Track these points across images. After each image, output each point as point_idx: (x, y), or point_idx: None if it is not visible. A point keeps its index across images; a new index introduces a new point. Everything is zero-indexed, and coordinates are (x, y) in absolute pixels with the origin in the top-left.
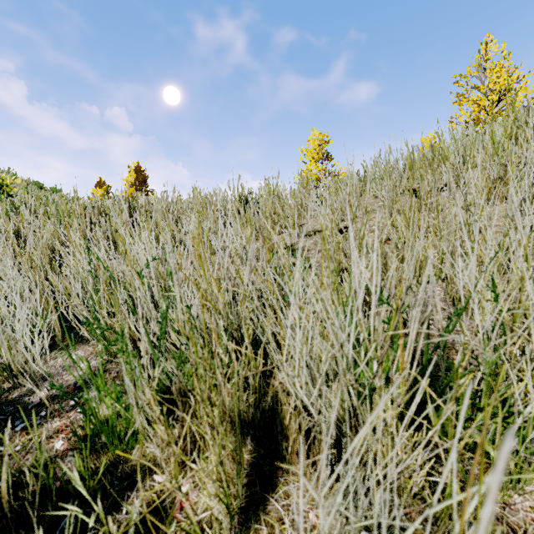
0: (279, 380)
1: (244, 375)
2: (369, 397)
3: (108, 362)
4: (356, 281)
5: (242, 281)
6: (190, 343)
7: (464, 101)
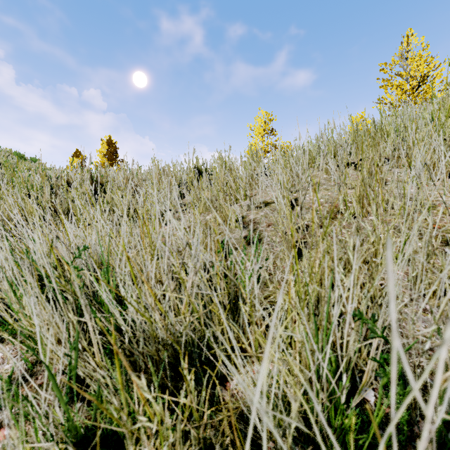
0: (231, 449)
1: (182, 428)
2: (349, 449)
3: (38, 362)
4: (393, 392)
5: (184, 285)
6: (113, 376)
7: (389, 85)
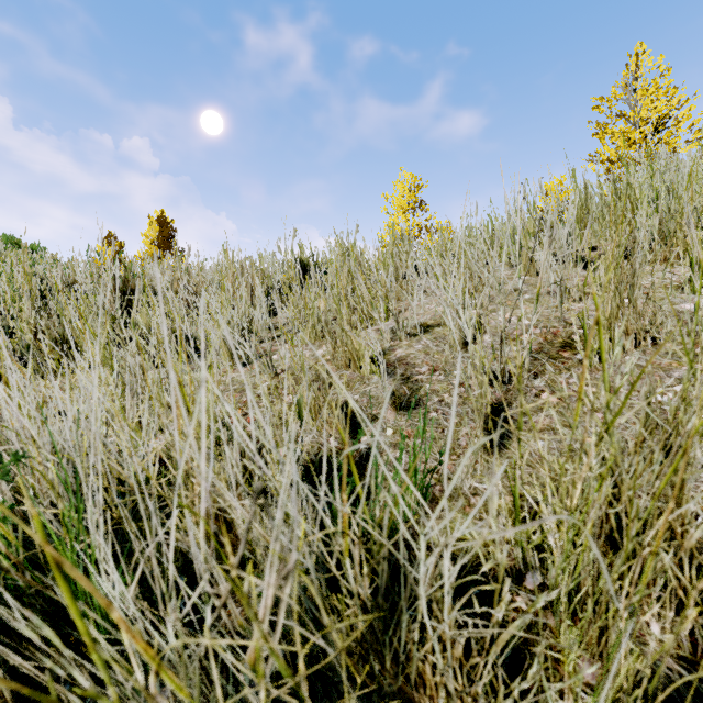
0: None
1: None
2: None
3: None
4: None
5: (253, 611)
6: None
7: (608, 132)
